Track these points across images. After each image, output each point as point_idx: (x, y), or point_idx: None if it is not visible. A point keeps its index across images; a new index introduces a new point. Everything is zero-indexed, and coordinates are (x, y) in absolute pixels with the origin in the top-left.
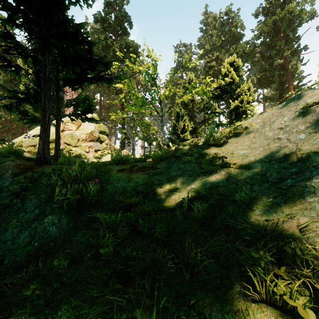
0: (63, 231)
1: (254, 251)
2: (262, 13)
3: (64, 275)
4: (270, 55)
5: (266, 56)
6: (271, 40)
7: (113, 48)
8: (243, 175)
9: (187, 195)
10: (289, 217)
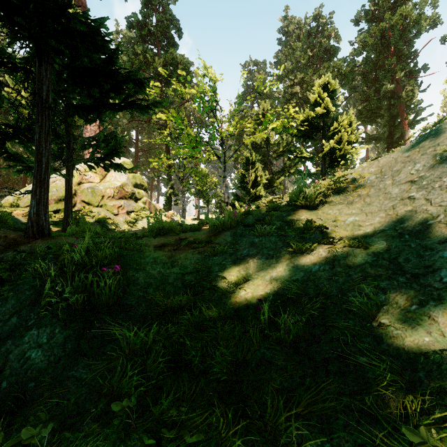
0: (53, 359)
1: (409, 429)
2: (365, 18)
3: None
4: (376, 78)
5: (370, 79)
6: (378, 57)
7: (154, 65)
8: (358, 258)
9: (266, 291)
10: None
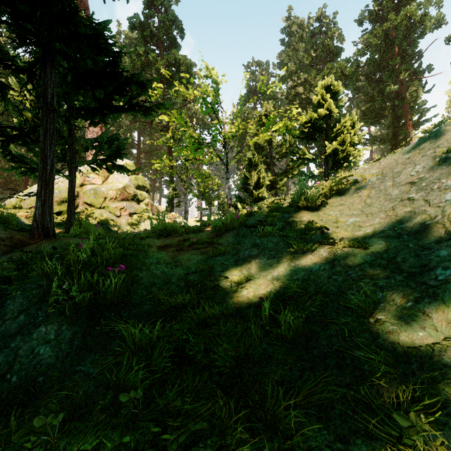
0: (61, 355)
1: (400, 415)
2: (369, 18)
3: (53, 445)
4: (380, 78)
5: (374, 80)
6: (382, 57)
7: (156, 66)
8: (357, 258)
9: (268, 290)
10: (449, 339)
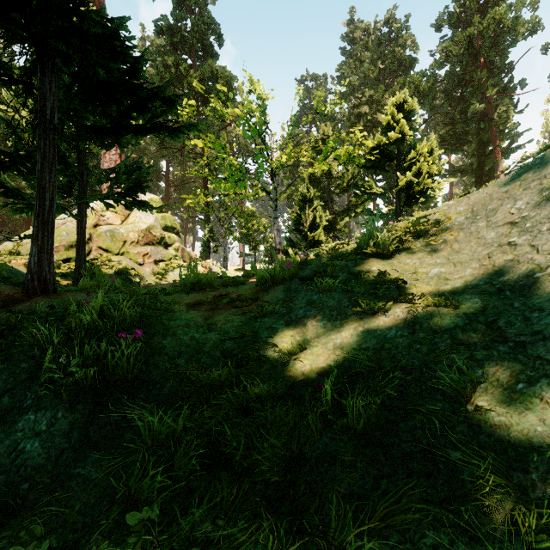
0: (54, 452)
1: None
2: (449, 22)
3: None
4: (462, 96)
5: (455, 97)
6: (464, 70)
7: (189, 80)
8: (445, 321)
9: (328, 362)
10: None
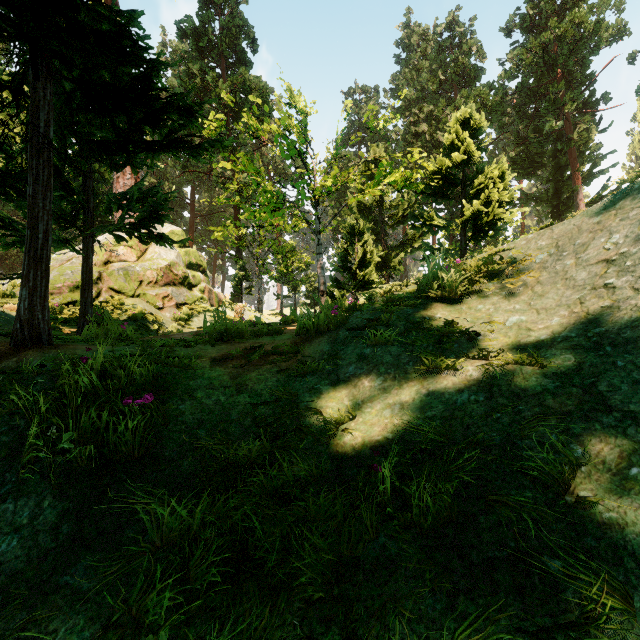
0: (36, 554)
1: None
2: (521, 26)
3: None
4: (536, 112)
5: (528, 114)
6: (538, 82)
7: (217, 92)
8: (530, 383)
9: (385, 434)
10: None
